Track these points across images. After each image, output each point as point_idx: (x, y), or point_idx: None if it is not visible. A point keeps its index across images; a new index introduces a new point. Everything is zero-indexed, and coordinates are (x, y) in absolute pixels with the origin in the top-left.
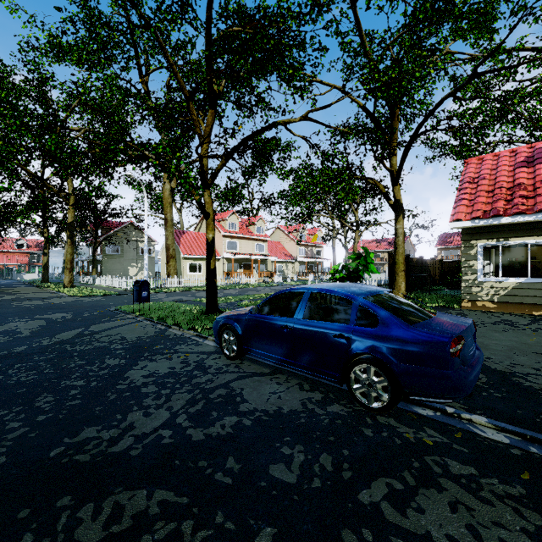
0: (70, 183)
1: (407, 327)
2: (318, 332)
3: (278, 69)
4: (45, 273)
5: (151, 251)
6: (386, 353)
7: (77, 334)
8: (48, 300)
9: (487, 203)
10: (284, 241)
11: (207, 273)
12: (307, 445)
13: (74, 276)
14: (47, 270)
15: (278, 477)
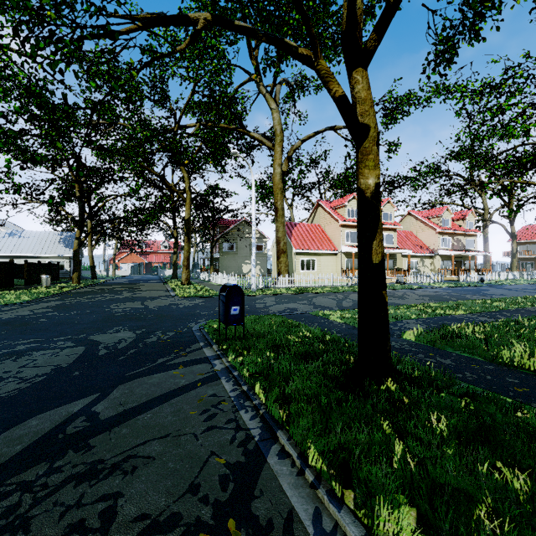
0: (187, 180)
1: None
2: None
3: None
4: (174, 270)
5: (262, 248)
6: None
7: (48, 432)
8: (149, 301)
9: None
10: (417, 230)
11: (361, 273)
12: None
13: (196, 273)
14: (175, 267)
15: None
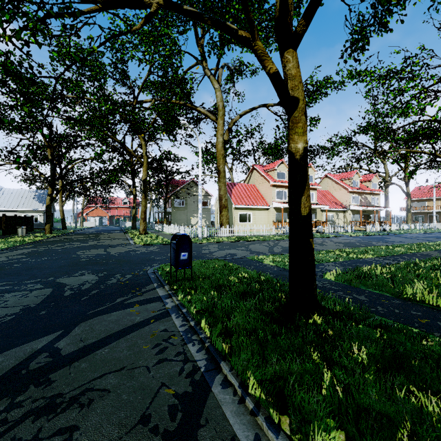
0: (144, 146)
1: None
2: None
3: None
4: (133, 222)
5: (207, 204)
6: None
7: (12, 368)
8: (111, 248)
9: None
10: (333, 190)
11: (291, 224)
12: None
13: (152, 224)
14: (134, 220)
15: None
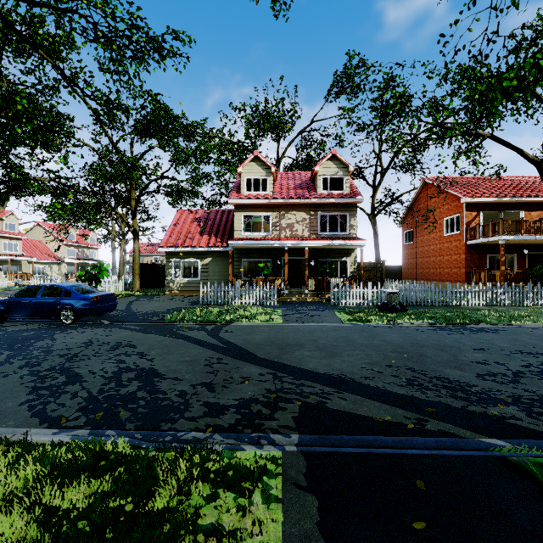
0: None
1: (81, 295)
2: (48, 301)
3: (30, 155)
4: None
5: None
6: (73, 304)
7: None
8: None
9: (177, 239)
10: (47, 240)
11: None
12: (38, 331)
13: None
14: None
15: (25, 335)
